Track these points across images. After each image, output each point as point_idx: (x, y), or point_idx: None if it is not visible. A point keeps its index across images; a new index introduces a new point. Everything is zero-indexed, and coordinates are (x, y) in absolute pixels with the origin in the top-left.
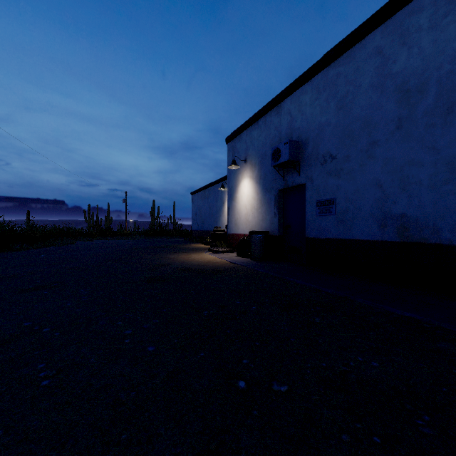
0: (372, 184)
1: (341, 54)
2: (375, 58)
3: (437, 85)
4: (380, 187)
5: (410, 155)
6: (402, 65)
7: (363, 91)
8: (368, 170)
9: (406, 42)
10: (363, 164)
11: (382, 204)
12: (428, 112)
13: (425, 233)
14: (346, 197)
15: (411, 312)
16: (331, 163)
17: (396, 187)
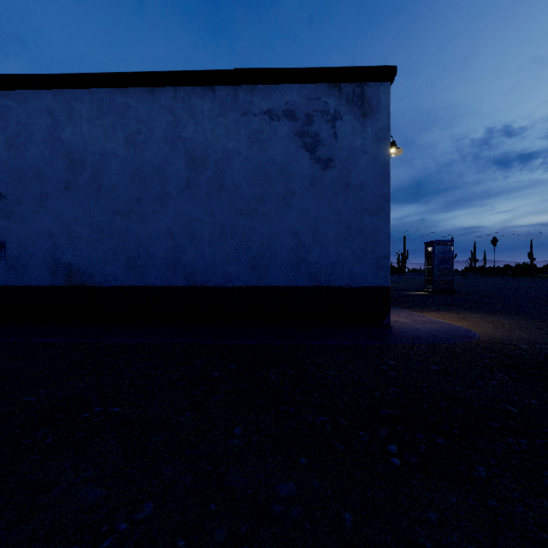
0: (45, 233)
1: (12, 89)
2: (47, 115)
3: (92, 166)
4: (52, 237)
5: (75, 214)
6: (70, 137)
7: (36, 141)
8: (41, 219)
9: (72, 119)
10: (36, 212)
11: (54, 252)
12: (87, 184)
13: (85, 278)
14: (18, 241)
15: (53, 338)
16: (0, 202)
17: (65, 239)
